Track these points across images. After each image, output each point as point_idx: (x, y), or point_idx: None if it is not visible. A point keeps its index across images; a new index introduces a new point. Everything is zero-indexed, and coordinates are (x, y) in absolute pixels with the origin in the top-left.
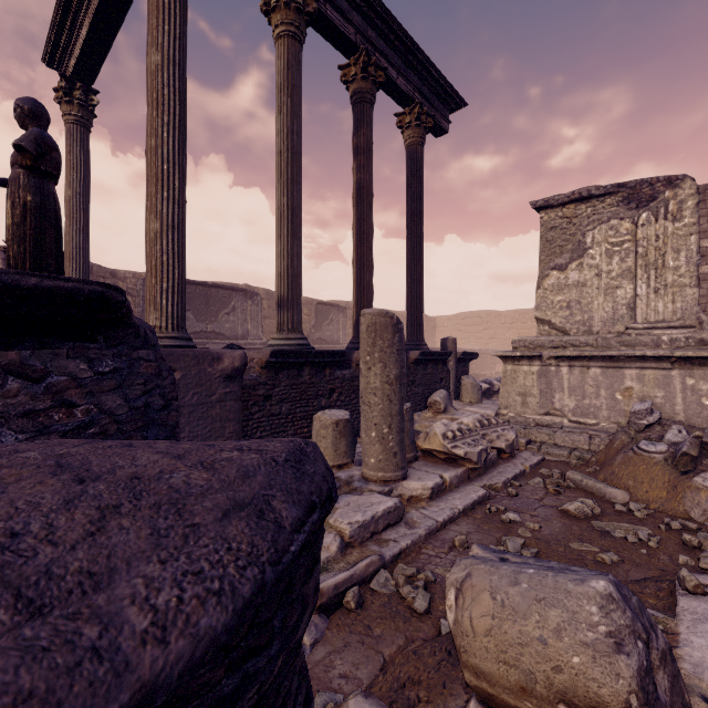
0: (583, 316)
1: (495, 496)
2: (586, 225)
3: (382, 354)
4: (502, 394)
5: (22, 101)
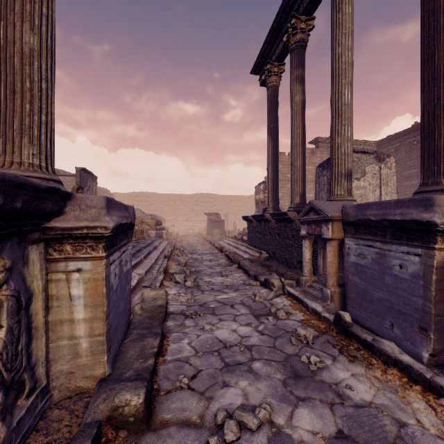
0: (366, 201)
1: None
2: (365, 163)
3: None
4: None
5: None
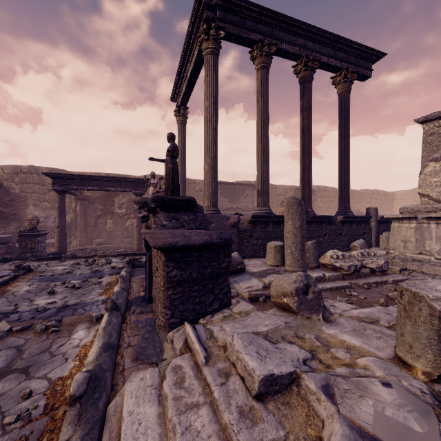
0: None
1: (355, 287)
2: None
3: (292, 215)
4: (391, 241)
5: (169, 134)
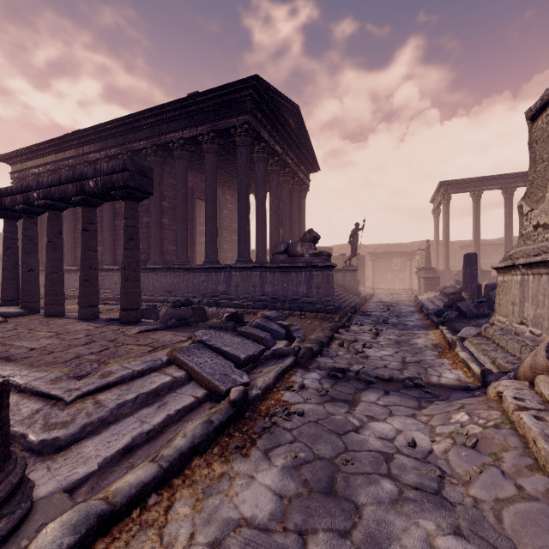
0: None
1: None
2: None
3: None
4: None
5: (426, 240)
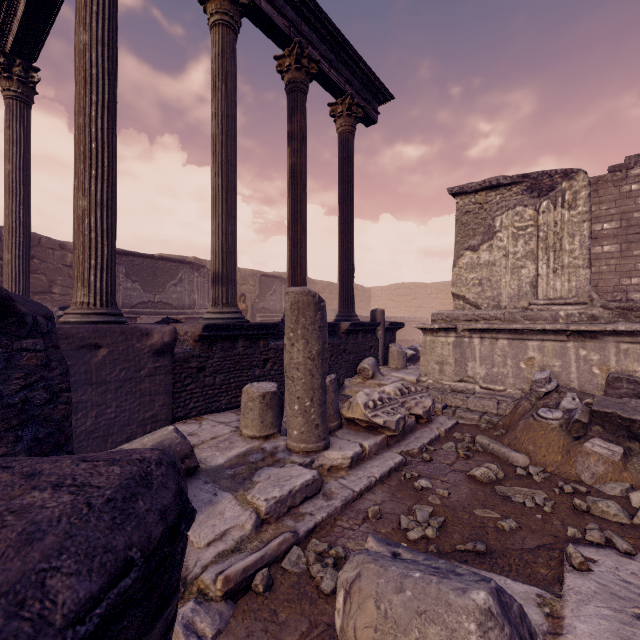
0: (493, 293)
1: (411, 461)
2: (496, 210)
3: (304, 331)
4: (422, 362)
5: None
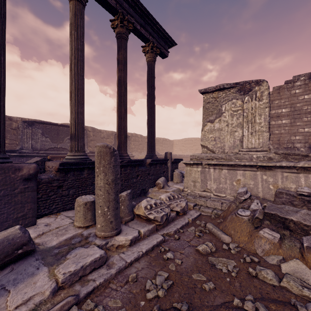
0: (221, 145)
1: (168, 239)
2: (222, 101)
3: (104, 168)
4: (185, 181)
5: None
